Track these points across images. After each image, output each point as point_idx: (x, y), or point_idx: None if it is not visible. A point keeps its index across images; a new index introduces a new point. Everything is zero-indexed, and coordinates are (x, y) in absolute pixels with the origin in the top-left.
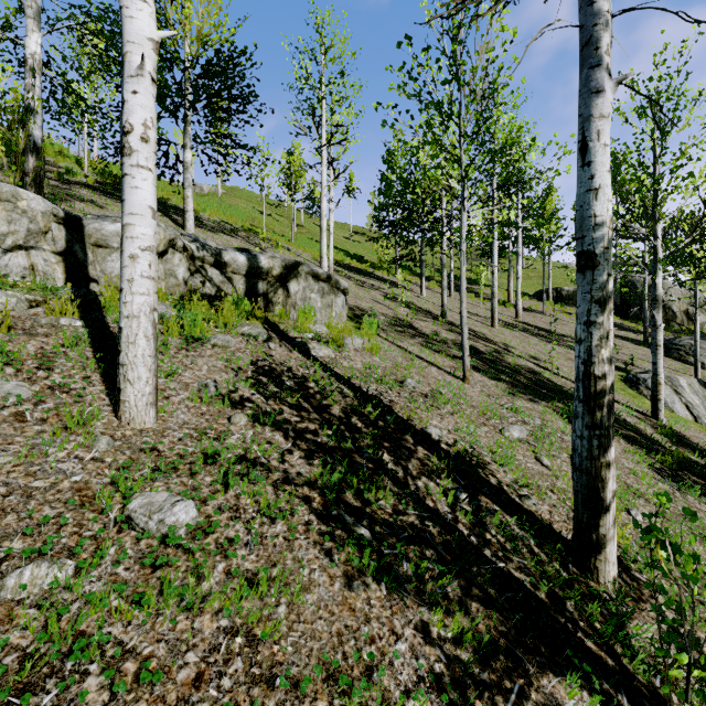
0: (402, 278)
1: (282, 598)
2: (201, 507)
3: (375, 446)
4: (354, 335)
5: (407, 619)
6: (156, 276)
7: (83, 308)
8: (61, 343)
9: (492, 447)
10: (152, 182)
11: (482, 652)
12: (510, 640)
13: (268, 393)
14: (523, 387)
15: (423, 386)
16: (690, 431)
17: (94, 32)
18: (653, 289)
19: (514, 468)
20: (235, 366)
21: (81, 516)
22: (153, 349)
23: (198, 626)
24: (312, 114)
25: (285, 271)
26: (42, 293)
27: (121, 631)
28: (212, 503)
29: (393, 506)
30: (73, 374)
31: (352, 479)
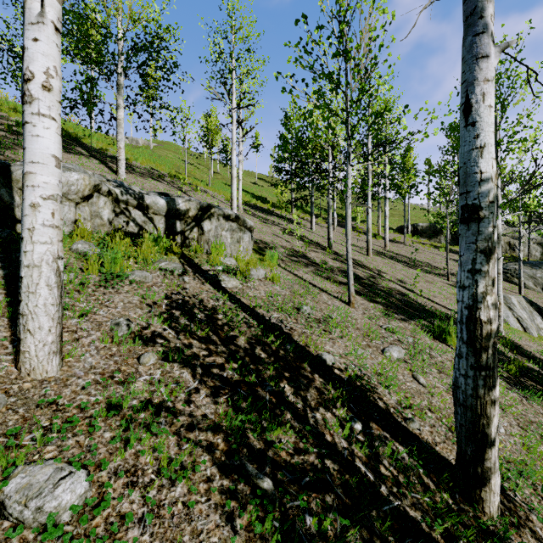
0: (297, 217)
1: None
2: (91, 479)
3: (277, 379)
4: (258, 266)
5: None
6: (60, 224)
7: (4, 248)
8: None
9: (377, 368)
10: (56, 131)
11: None
12: None
13: (179, 327)
14: (395, 308)
15: (316, 312)
16: (522, 341)
17: None
18: None
19: (397, 388)
20: (150, 301)
21: None
22: (57, 297)
23: None
24: (224, 82)
25: (199, 213)
26: None
27: None
28: (108, 467)
29: (294, 445)
30: None
31: (255, 418)
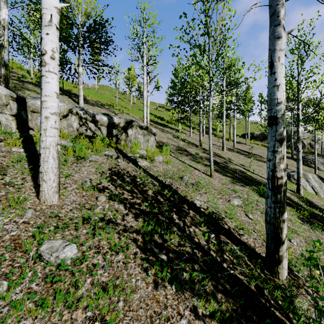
0: (181, 128)
1: (121, 297)
2: (79, 248)
3: (169, 211)
4: (159, 155)
5: (186, 305)
6: (58, 127)
7: (25, 142)
8: (11, 160)
9: (225, 209)
10: (57, 80)
11: (224, 322)
12: (238, 314)
13: (117, 184)
14: (238, 179)
15: (191, 179)
16: (314, 199)
17: (34, 9)
18: (297, 133)
19: (236, 220)
20: (101, 171)
21: (14, 255)
22: (57, 164)
23: (74, 316)
24: (139, 50)
25: (126, 125)
26: (4, 135)
27: (31, 323)
28: (85, 244)
29: (178, 242)
30: (16, 176)
31: (158, 228)
